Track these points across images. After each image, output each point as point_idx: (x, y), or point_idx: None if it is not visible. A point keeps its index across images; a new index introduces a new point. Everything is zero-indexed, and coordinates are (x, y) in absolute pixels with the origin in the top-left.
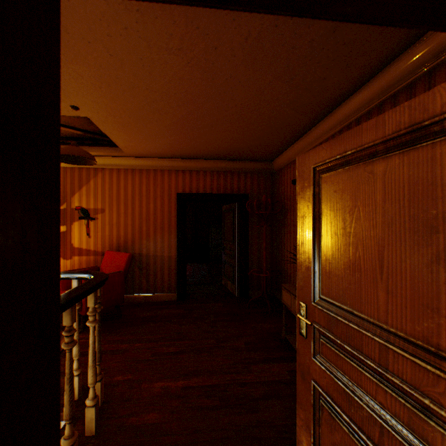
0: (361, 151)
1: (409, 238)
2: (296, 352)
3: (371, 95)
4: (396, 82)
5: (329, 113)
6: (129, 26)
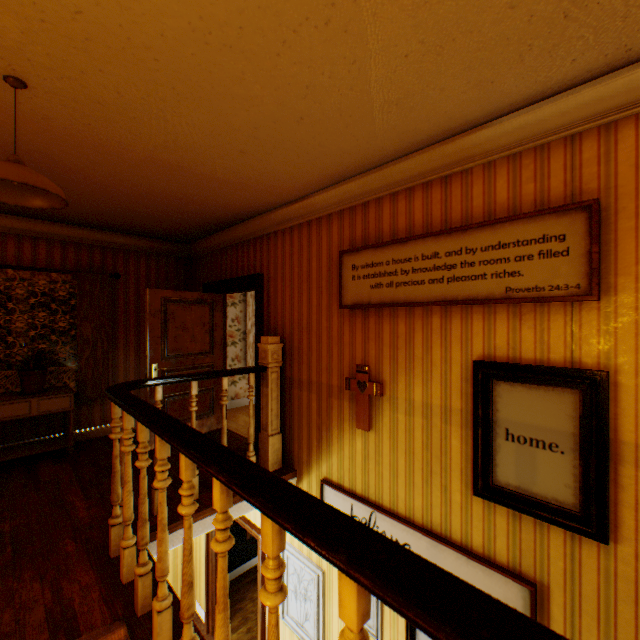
0: (187, 300)
1: (201, 327)
2: (149, 393)
3: (89, 236)
4: (111, 242)
5: (32, 217)
6: (176, 193)
